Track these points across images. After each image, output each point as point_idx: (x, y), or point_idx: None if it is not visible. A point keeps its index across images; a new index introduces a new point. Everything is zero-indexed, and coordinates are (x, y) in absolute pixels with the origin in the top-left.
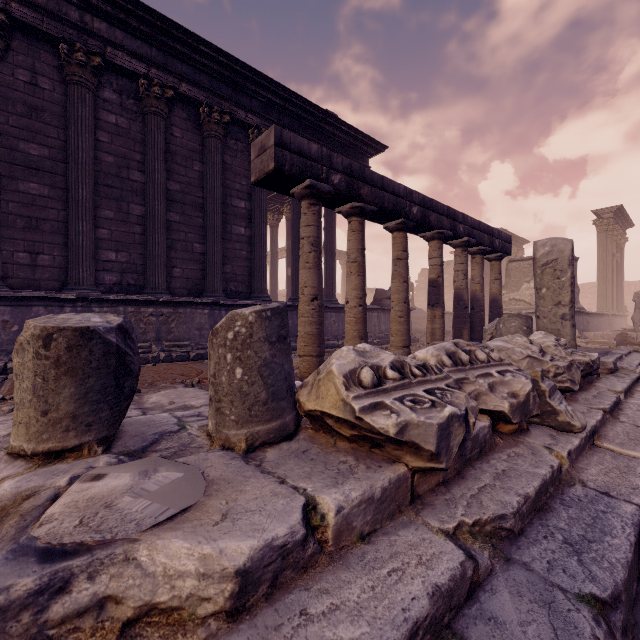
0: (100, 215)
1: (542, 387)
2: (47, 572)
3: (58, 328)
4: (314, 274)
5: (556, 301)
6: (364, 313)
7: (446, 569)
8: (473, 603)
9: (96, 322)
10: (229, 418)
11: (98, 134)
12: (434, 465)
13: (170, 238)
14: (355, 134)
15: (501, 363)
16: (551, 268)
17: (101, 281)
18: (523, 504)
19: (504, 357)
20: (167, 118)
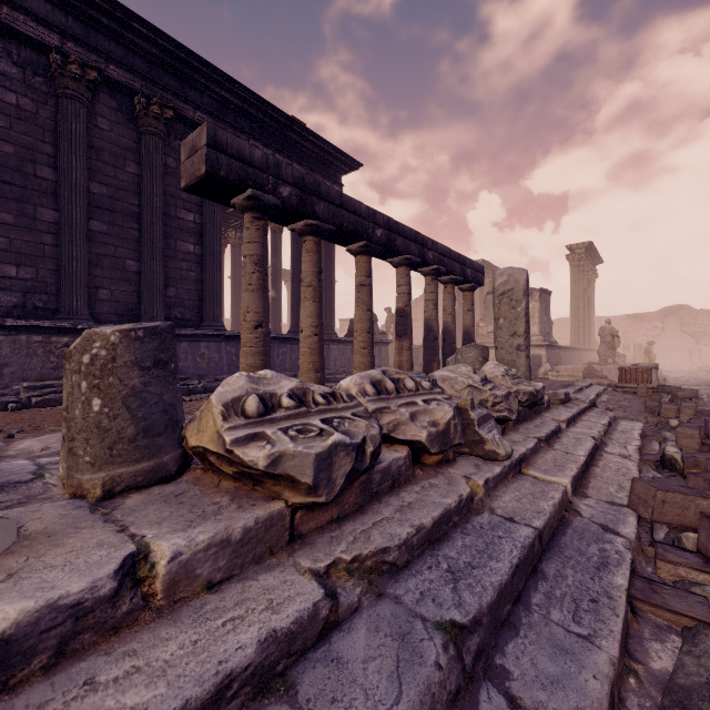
0: None
1: (471, 416)
2: None
3: None
4: (258, 298)
5: (512, 331)
6: (320, 343)
7: (294, 611)
8: (322, 645)
9: None
10: (83, 460)
11: None
12: (314, 499)
13: (94, 252)
14: (326, 147)
15: (431, 392)
16: (508, 298)
17: None
18: (414, 535)
19: (447, 387)
20: (90, 105)
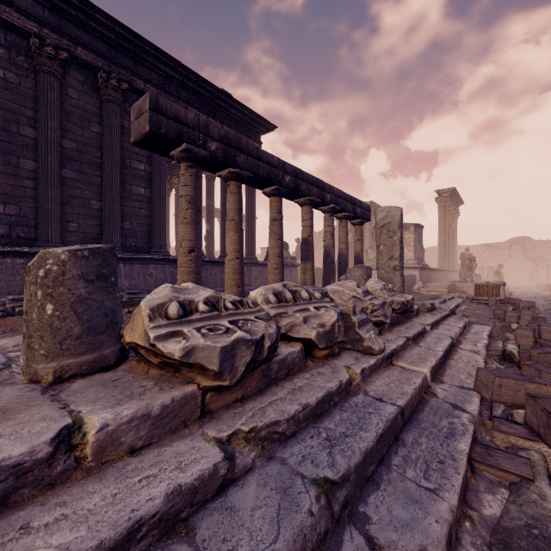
0: None
1: (353, 320)
2: None
3: None
4: (191, 229)
5: (390, 255)
6: (241, 265)
7: (198, 470)
8: (220, 497)
9: None
10: (38, 353)
11: None
12: (220, 383)
13: (65, 194)
14: (248, 113)
15: (321, 301)
16: (386, 229)
17: None
18: (301, 411)
19: (337, 298)
20: (62, 79)
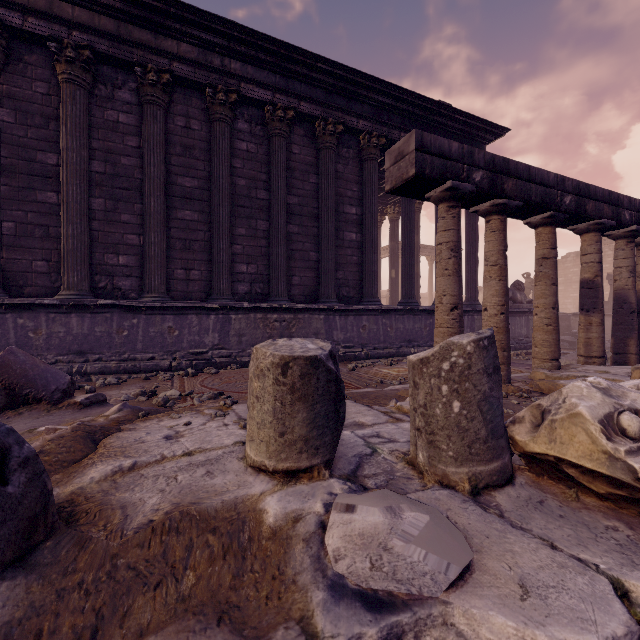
0: (235, 233)
1: None
2: (383, 625)
3: (293, 357)
4: (454, 281)
5: None
6: (506, 322)
7: None
8: None
9: (314, 349)
10: (446, 453)
11: (233, 161)
12: None
13: (290, 249)
14: (471, 121)
15: None
16: None
17: (235, 291)
18: None
19: None
20: (287, 137)
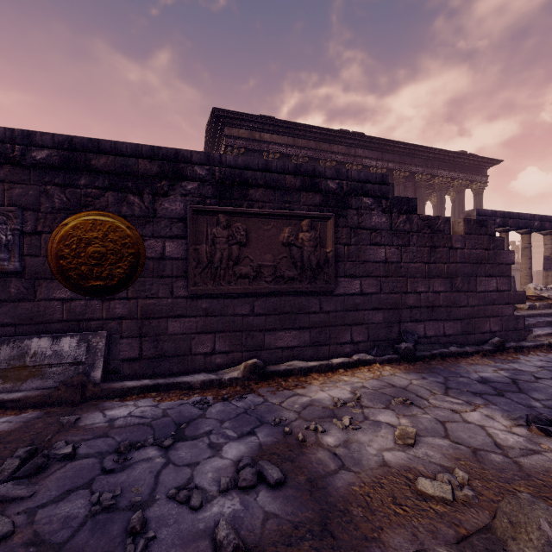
0: None
1: None
2: None
3: None
4: None
5: None
6: None
7: None
8: None
9: None
10: None
11: None
12: None
13: None
14: (479, 159)
15: None
16: None
17: None
18: None
19: None
20: None
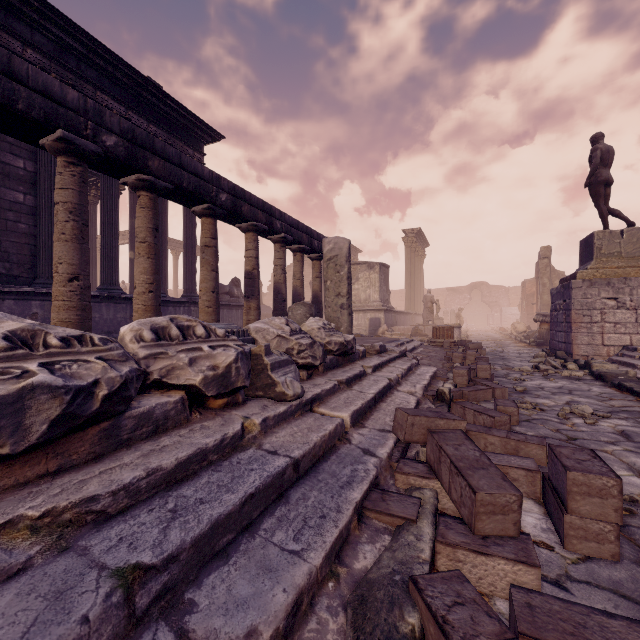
0: None
1: (265, 361)
2: None
3: None
4: (73, 248)
5: (337, 292)
6: (156, 300)
7: None
8: None
9: None
10: None
11: None
12: None
13: None
14: (186, 114)
15: (225, 339)
16: (333, 263)
17: None
18: (143, 478)
19: (260, 338)
20: None
